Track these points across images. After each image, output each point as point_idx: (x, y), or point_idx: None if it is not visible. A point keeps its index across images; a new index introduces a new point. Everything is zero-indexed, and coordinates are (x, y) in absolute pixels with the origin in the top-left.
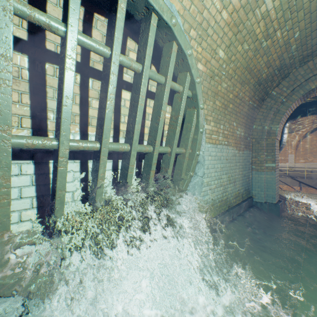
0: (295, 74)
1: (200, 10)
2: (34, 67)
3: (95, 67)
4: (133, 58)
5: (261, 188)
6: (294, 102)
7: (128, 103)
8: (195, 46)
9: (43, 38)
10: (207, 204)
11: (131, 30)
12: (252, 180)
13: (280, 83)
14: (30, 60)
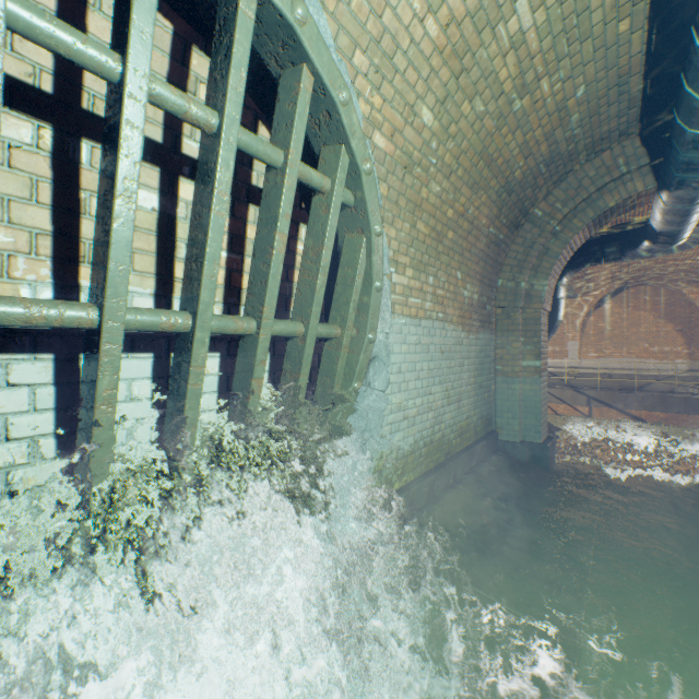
0: (578, 176)
1: (377, 8)
2: None
3: (100, 111)
4: None
5: (513, 412)
6: (577, 233)
7: None
8: (368, 91)
9: None
10: (399, 451)
11: (200, 31)
12: (496, 396)
13: (550, 194)
14: None
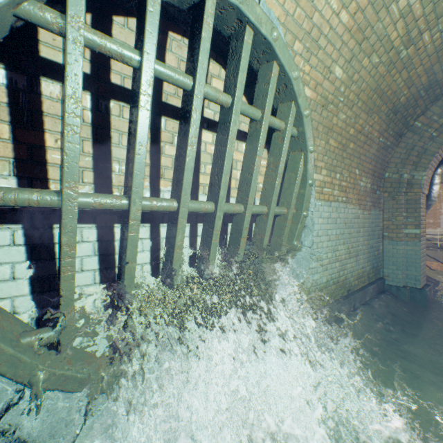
0: None
1: (309, 14)
2: (97, 106)
3: (169, 101)
4: (217, 87)
5: (397, 265)
6: None
7: (210, 147)
8: (301, 64)
9: (108, 70)
10: (317, 286)
11: (214, 50)
12: (383, 253)
13: (428, 110)
14: (93, 98)
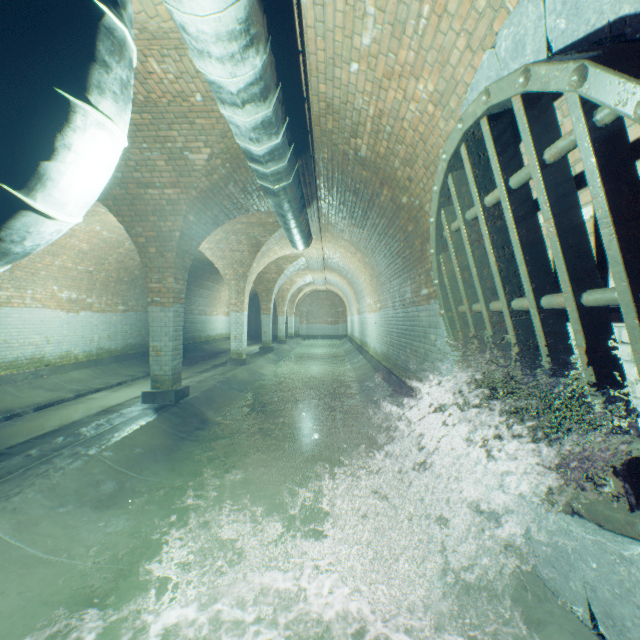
0: None
1: None
2: None
3: None
4: None
5: None
6: None
7: None
8: None
9: None
10: None
11: None
12: None
13: None
14: None
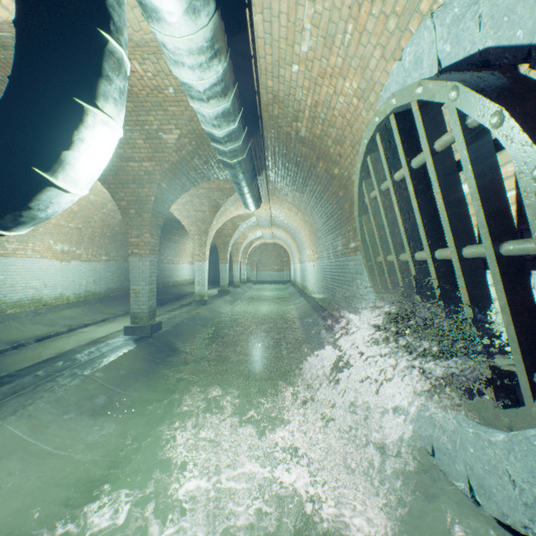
0: None
1: None
2: None
3: None
4: None
5: None
6: None
7: None
8: None
9: None
10: None
11: None
12: None
13: None
14: None
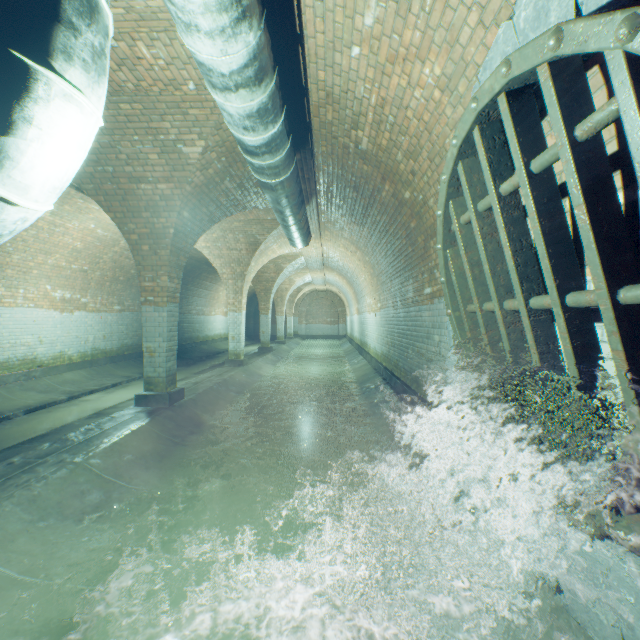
0: None
1: None
2: None
3: None
4: None
5: None
6: None
7: None
8: None
9: None
10: None
11: None
12: None
13: None
14: None
